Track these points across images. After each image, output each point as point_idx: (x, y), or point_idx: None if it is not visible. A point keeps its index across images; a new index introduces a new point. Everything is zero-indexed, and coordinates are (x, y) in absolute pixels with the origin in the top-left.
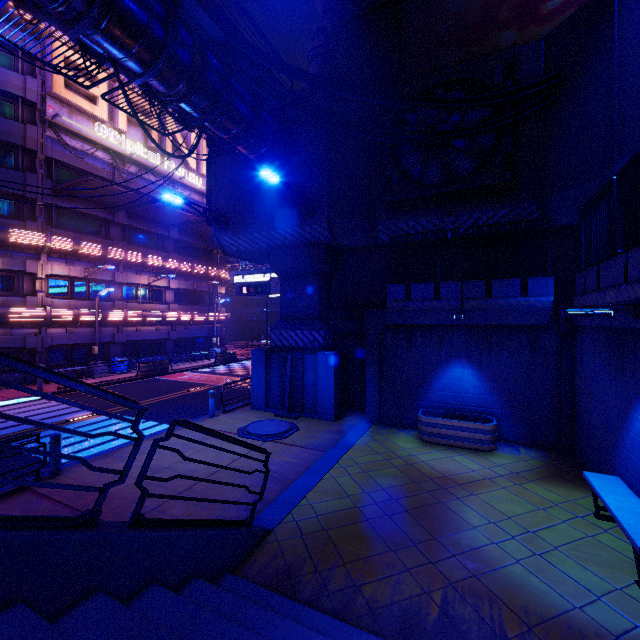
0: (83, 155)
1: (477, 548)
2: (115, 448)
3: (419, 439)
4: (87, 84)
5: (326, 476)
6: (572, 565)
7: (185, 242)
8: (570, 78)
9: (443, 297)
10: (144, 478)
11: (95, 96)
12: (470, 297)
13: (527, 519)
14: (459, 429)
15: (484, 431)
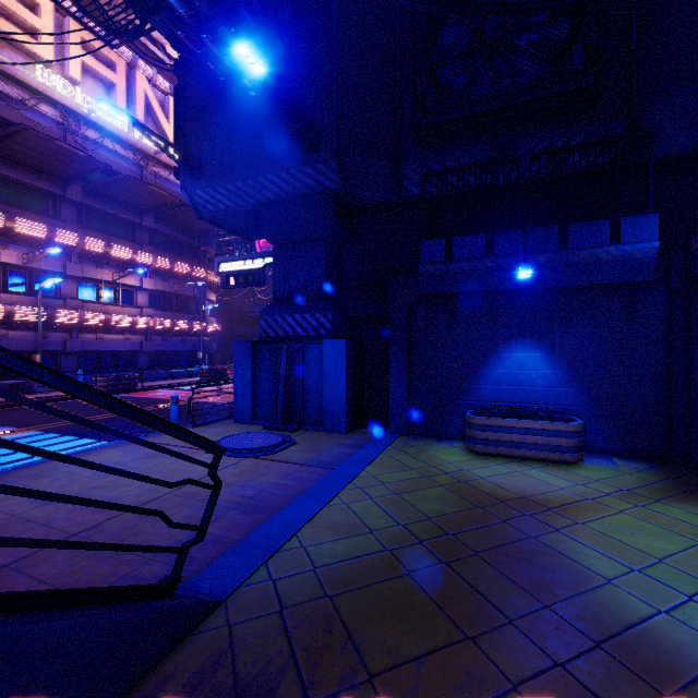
0: (21, 107)
1: (637, 625)
2: (3, 470)
3: (468, 451)
4: (23, 11)
5: (333, 501)
6: None
7: (163, 234)
8: None
9: (498, 253)
10: None
11: (35, 29)
12: (537, 251)
13: (692, 562)
14: (528, 432)
15: (566, 433)
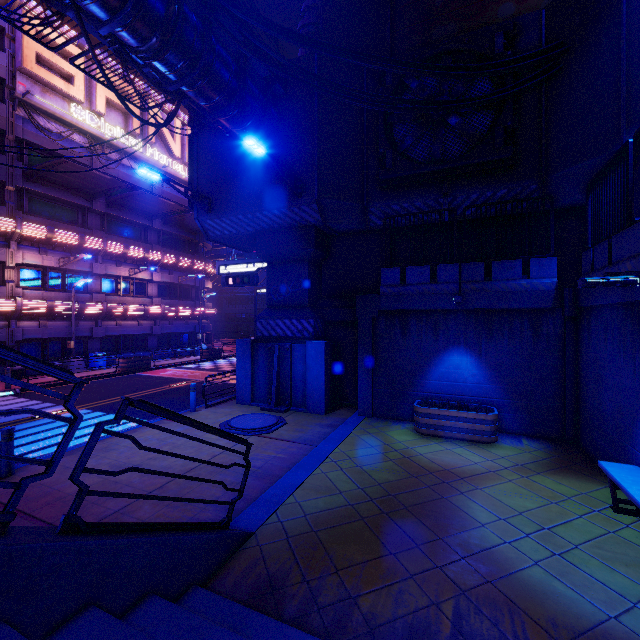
0: (58, 138)
1: (489, 549)
2: (82, 445)
3: (415, 431)
4: (62, 61)
5: (316, 471)
6: (598, 566)
7: (169, 234)
8: (574, 47)
9: (440, 281)
10: (82, 471)
11: (71, 75)
12: (469, 280)
13: (540, 514)
14: (458, 420)
15: (485, 421)
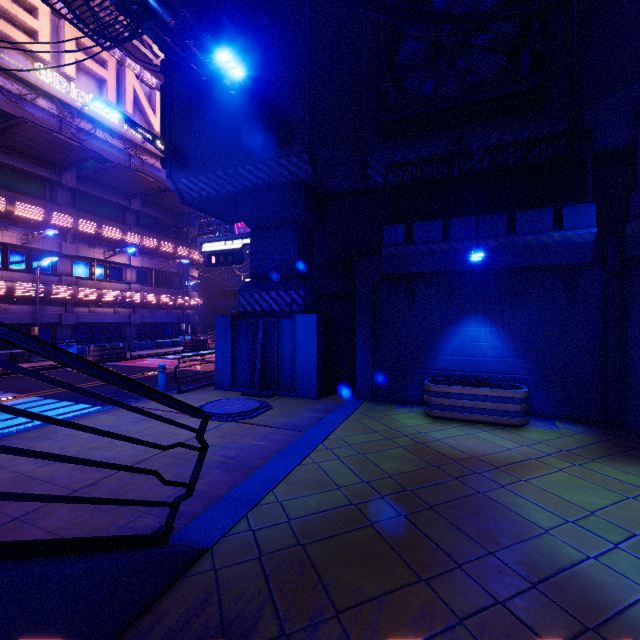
0: (20, 101)
1: (568, 568)
2: (9, 433)
3: (426, 415)
4: (23, 14)
5: (305, 461)
6: None
7: (150, 216)
8: None
9: (453, 237)
10: None
11: (34, 30)
12: (488, 235)
13: (620, 514)
14: (480, 399)
15: (513, 400)
